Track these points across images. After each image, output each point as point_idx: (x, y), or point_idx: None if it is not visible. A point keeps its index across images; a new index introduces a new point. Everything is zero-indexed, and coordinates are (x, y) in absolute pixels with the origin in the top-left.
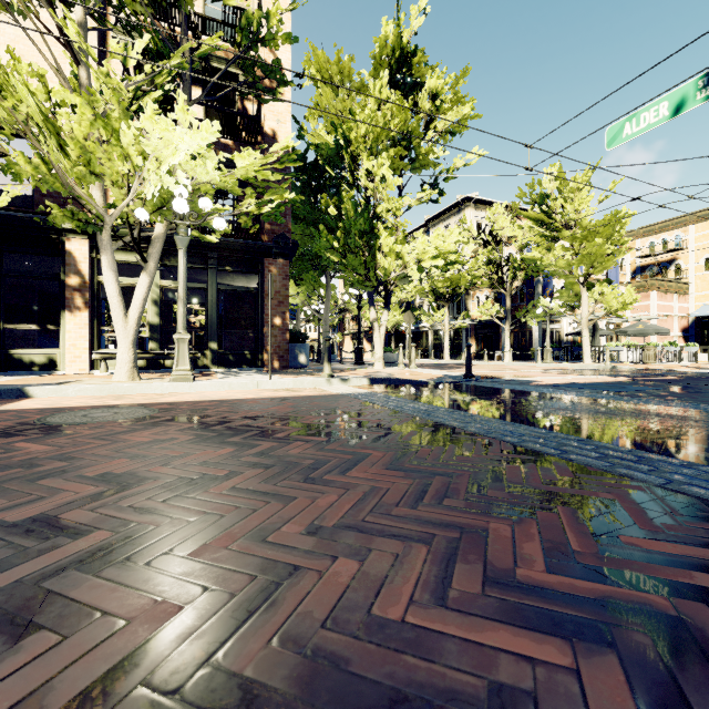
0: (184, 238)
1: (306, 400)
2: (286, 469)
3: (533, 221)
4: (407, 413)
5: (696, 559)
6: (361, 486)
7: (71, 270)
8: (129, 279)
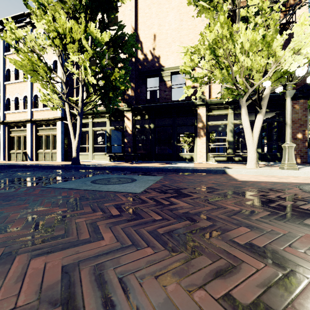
0: (291, 91)
1: None
2: None
3: None
4: None
5: None
6: None
7: (199, 121)
8: (219, 122)
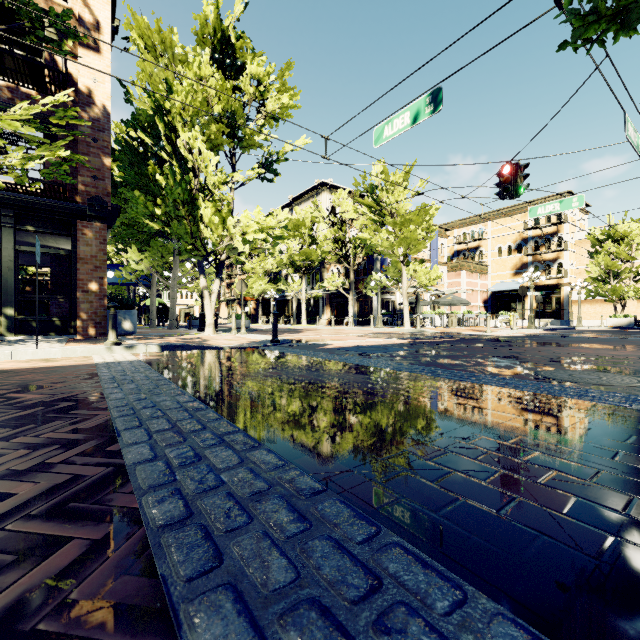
0: None
1: (28, 372)
2: None
3: (367, 207)
4: (101, 385)
5: None
6: None
7: None
8: None
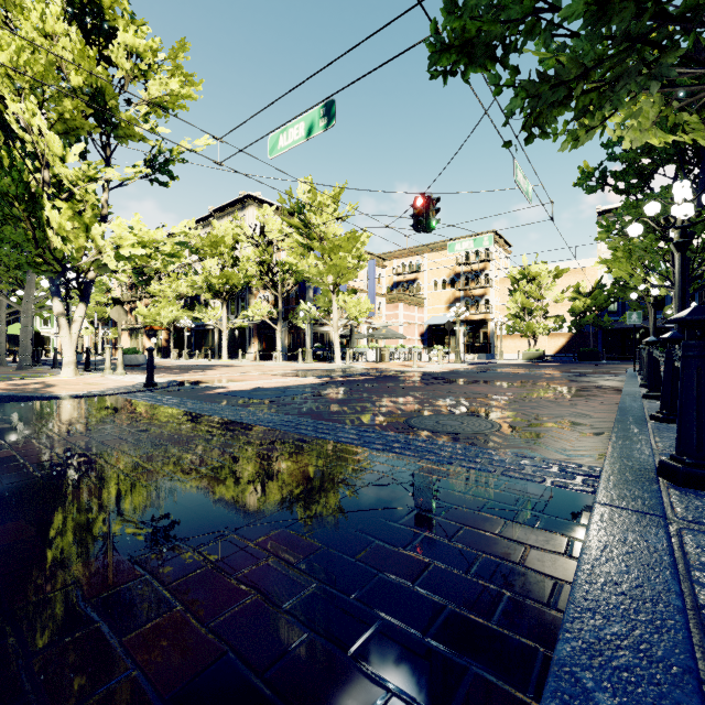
0: None
1: None
2: None
3: (295, 228)
4: None
5: None
6: None
7: None
8: None
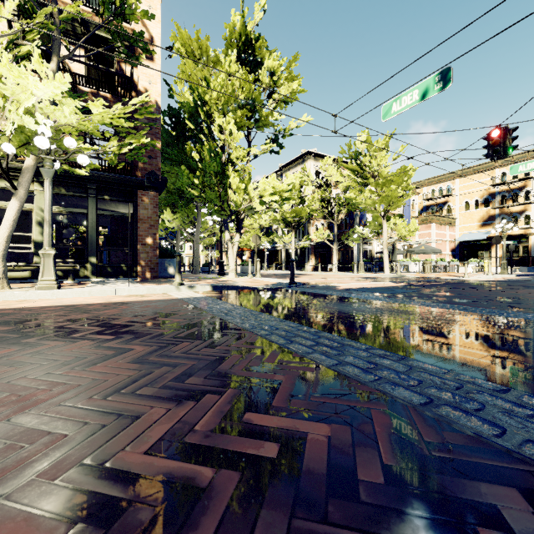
0: (49, 170)
1: (143, 304)
2: (39, 366)
3: (351, 171)
4: (210, 313)
5: (284, 430)
6: (86, 379)
7: None
8: None
